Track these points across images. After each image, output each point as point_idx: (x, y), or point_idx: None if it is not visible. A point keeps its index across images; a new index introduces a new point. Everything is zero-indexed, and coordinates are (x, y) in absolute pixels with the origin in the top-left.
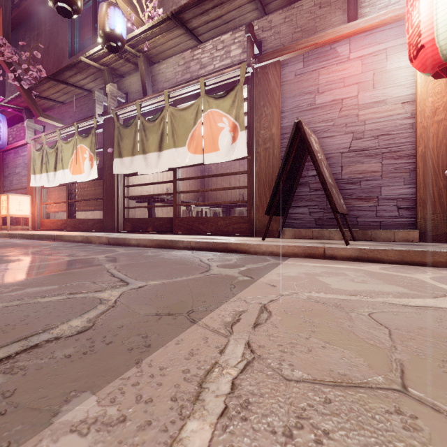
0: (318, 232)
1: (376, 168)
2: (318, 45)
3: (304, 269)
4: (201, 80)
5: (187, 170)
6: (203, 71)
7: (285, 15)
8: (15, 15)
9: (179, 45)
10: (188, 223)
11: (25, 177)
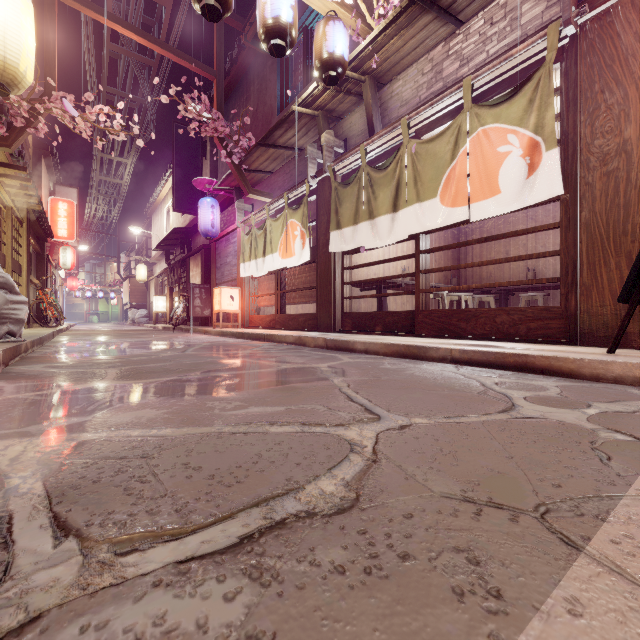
0: None
1: None
2: None
3: None
4: (465, 83)
5: (429, 238)
6: (466, 69)
7: None
8: (226, 85)
9: (423, 42)
10: (439, 319)
11: (235, 266)
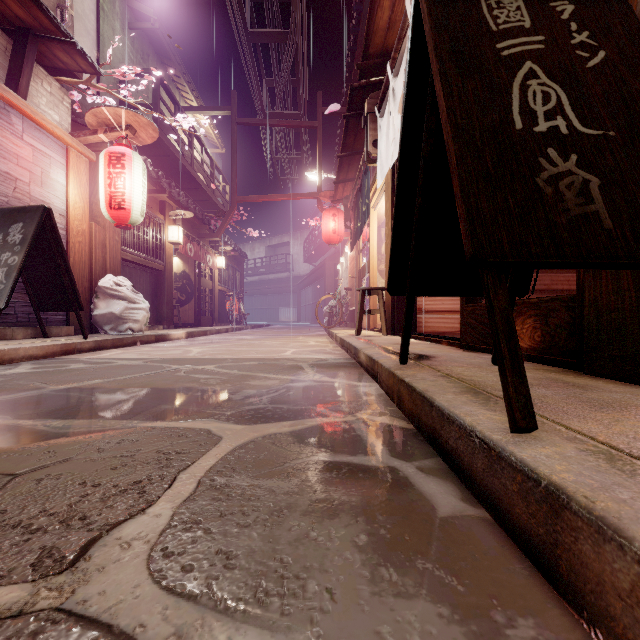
0: (0, 332)
1: None
2: None
3: (127, 355)
4: None
5: None
6: None
7: None
8: None
9: None
10: None
11: None
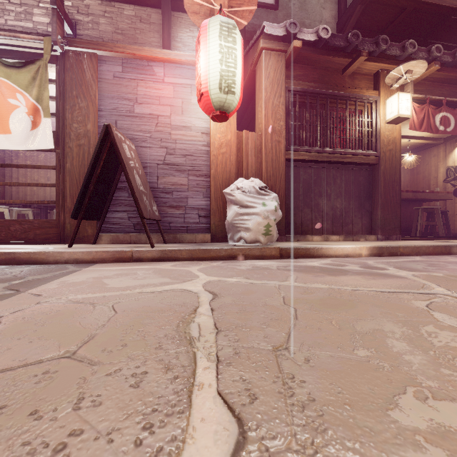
0: (136, 237)
1: (184, 182)
2: (136, 56)
3: (98, 274)
4: None
5: None
6: None
7: (105, 8)
8: None
9: None
10: None
11: None
